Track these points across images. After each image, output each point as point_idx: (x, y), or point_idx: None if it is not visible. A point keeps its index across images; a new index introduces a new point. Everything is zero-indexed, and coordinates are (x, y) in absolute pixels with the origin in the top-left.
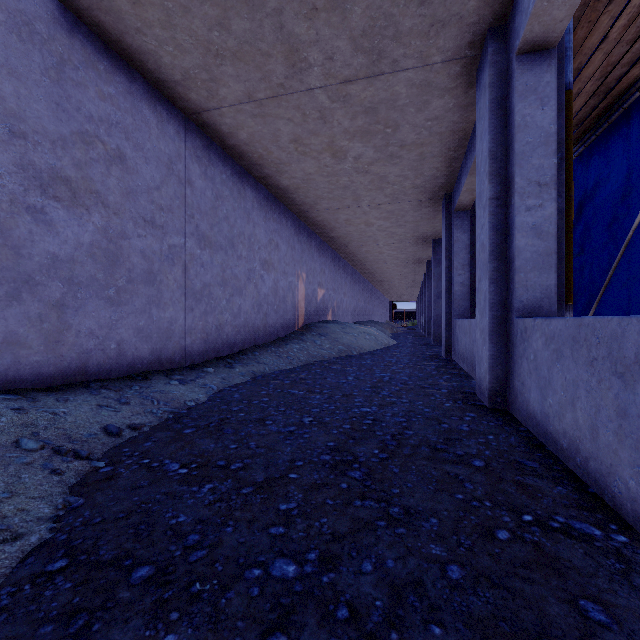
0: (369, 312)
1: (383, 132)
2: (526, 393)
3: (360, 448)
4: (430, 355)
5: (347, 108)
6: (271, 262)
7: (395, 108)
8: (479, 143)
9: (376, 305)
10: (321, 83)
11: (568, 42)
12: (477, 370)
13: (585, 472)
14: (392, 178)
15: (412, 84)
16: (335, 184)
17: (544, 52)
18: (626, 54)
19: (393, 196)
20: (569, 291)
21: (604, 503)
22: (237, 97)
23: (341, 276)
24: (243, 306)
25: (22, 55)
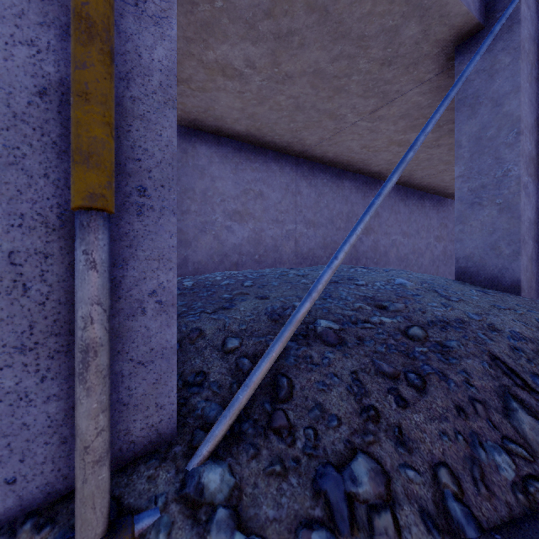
0: None
1: None
2: None
3: None
4: None
5: None
6: None
7: None
8: None
9: None
10: None
11: None
12: None
13: None
14: None
15: None
16: None
17: None
18: None
19: None
20: None
21: None
22: None
23: None
24: None
25: (433, 213)
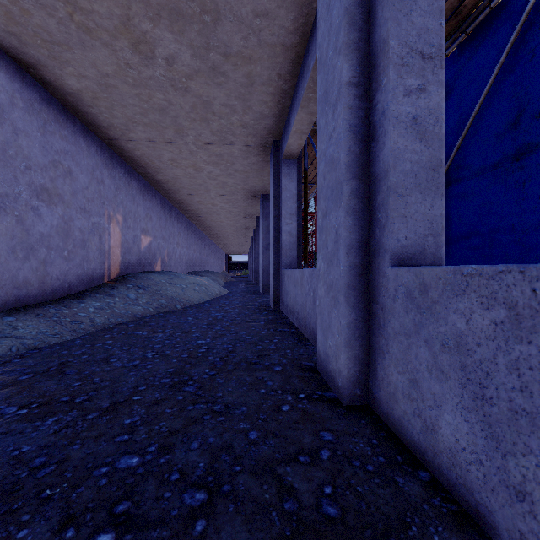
0: (206, 263)
1: (200, 20)
2: (426, 404)
3: None
4: (259, 306)
5: None
6: (57, 192)
7: None
8: (324, 22)
9: (213, 256)
10: None
11: None
12: (320, 339)
13: None
14: (218, 107)
15: None
16: (148, 102)
17: None
18: (445, 3)
19: (221, 134)
20: None
21: None
22: None
23: (173, 225)
24: None
25: None
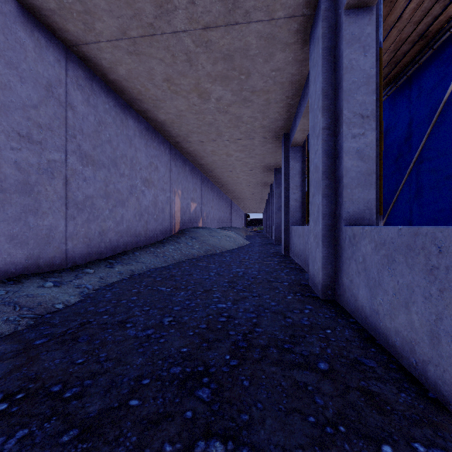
0: (230, 220)
1: (238, 78)
2: (354, 289)
3: (212, 353)
4: (273, 252)
5: (209, 53)
6: (151, 180)
7: (247, 57)
8: (313, 86)
9: (235, 215)
10: (186, 27)
11: (379, 10)
12: (311, 267)
13: (422, 374)
14: (245, 118)
15: (261, 36)
16: (202, 121)
17: (366, 9)
18: (412, 33)
19: (246, 133)
20: (380, 205)
21: (450, 414)
22: (112, 33)
23: (209, 194)
24: (125, 215)
25: None
